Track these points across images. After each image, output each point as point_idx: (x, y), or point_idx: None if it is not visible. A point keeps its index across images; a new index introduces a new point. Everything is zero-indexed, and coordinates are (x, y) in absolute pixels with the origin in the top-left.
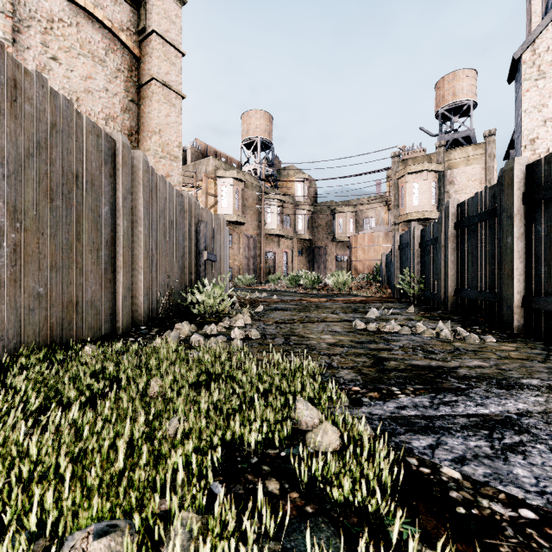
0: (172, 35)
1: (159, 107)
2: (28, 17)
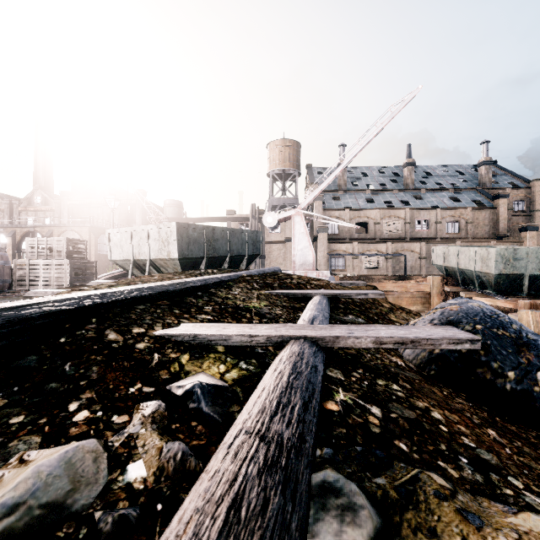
0: (539, 219)
1: (536, 237)
2: (511, 231)
